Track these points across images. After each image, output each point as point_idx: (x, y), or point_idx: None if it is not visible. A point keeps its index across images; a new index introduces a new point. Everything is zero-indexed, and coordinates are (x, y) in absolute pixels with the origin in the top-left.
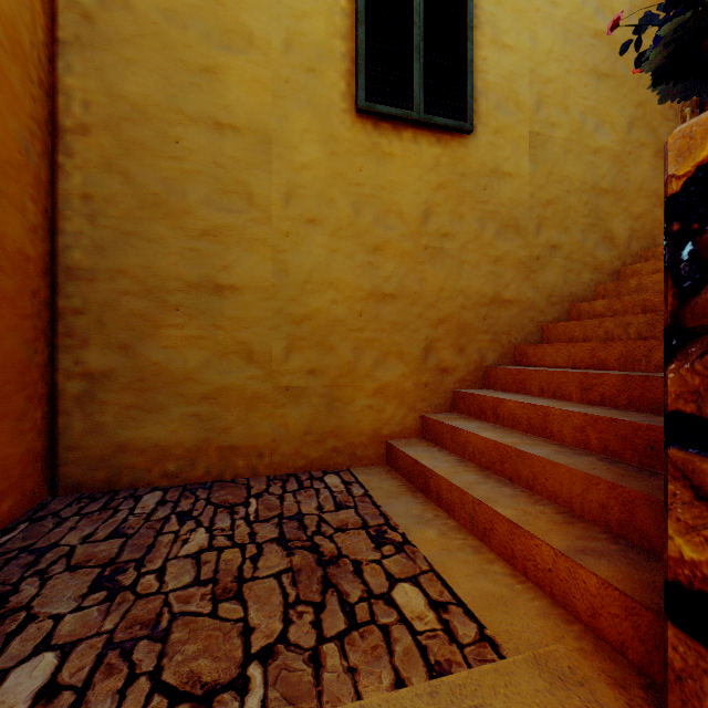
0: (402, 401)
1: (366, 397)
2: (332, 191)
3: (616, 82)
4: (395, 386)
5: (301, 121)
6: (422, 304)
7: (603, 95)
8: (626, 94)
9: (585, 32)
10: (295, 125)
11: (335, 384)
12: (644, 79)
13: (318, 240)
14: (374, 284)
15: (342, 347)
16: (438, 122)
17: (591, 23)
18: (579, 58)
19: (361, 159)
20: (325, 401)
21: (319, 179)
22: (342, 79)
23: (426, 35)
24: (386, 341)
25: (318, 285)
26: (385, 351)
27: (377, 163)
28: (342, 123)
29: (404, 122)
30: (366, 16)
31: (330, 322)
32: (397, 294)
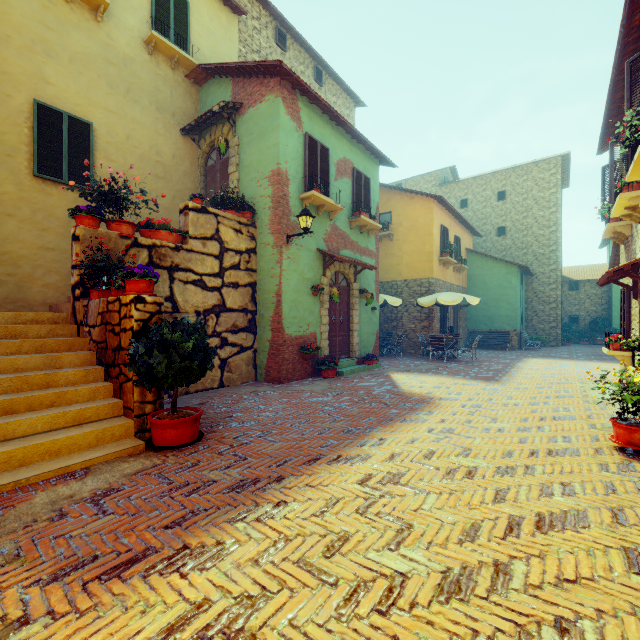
0: (58, 290)
1: (39, 287)
2: (21, 205)
3: (167, 181)
4: (54, 284)
5: (4, 175)
6: (68, 254)
7: (161, 185)
8: (172, 186)
9: (152, 160)
10: (1, 176)
11: (22, 281)
12: (181, 181)
13: (13, 223)
14: (43, 244)
15: (26, 267)
16: (76, 186)
17: (155, 157)
18: (149, 169)
19: (36, 194)
20: (17, 287)
21: (13, 199)
22: (26, 161)
23: (70, 152)
24: (50, 266)
25: (13, 241)
26: (49, 270)
27: (45, 196)
28: (26, 178)
29: (59, 182)
30: (39, 140)
31: (19, 256)
32: (56, 249)
